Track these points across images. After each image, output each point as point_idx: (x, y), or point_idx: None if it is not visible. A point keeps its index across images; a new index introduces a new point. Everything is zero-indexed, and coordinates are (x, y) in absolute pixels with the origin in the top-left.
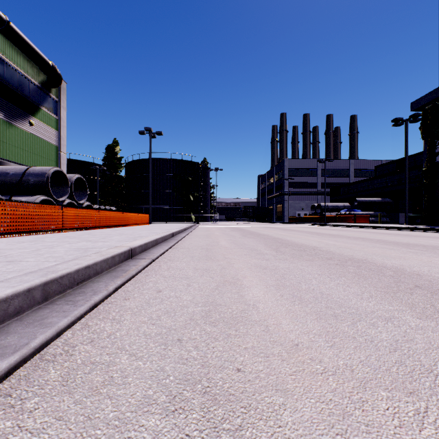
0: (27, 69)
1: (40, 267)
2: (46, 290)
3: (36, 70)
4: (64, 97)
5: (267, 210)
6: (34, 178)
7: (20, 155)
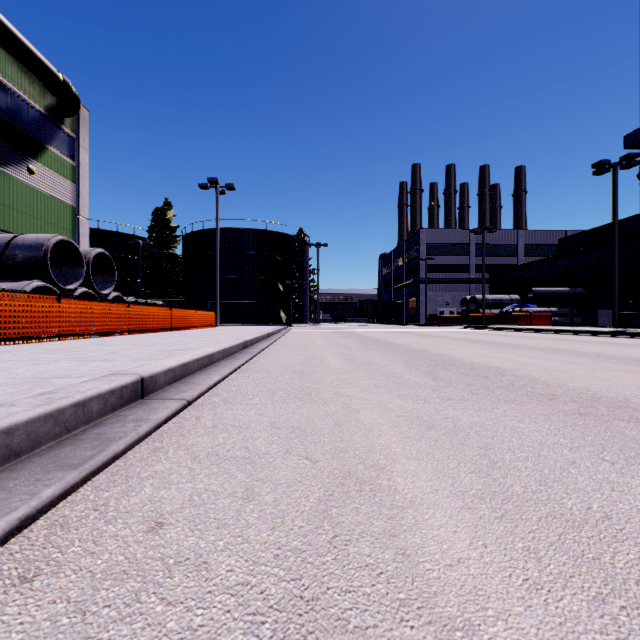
0: (25, 86)
1: None
2: None
3: (39, 89)
4: (85, 132)
5: (393, 305)
6: (24, 253)
7: (14, 219)
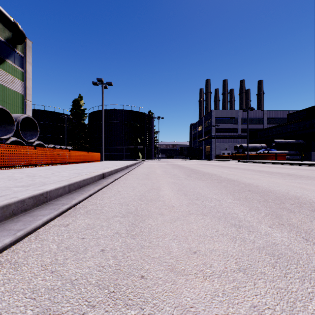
0: None
1: None
2: None
3: (0, 27)
4: (30, 54)
5: (198, 150)
6: None
7: None
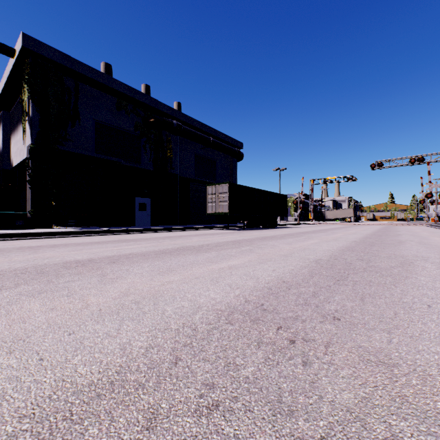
0: None
1: None
2: None
3: None
4: None
5: None
6: None
7: None
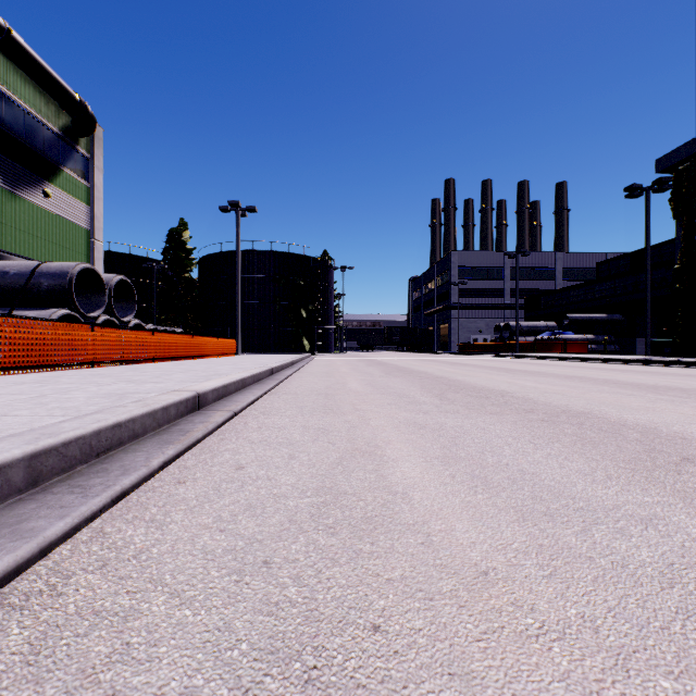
0: (40, 107)
1: (34, 427)
2: (34, 467)
3: (54, 109)
4: (100, 152)
5: (424, 333)
6: (49, 281)
7: (29, 244)
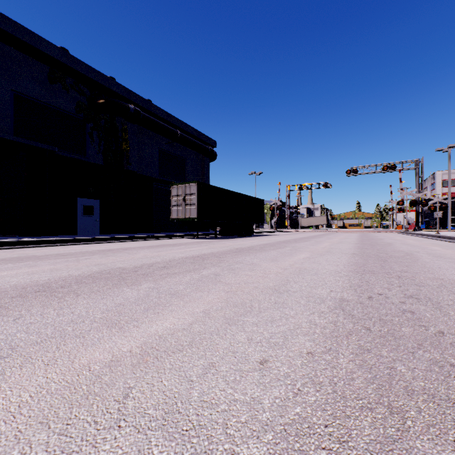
0: None
1: None
2: None
3: None
4: None
5: None
6: None
7: None
